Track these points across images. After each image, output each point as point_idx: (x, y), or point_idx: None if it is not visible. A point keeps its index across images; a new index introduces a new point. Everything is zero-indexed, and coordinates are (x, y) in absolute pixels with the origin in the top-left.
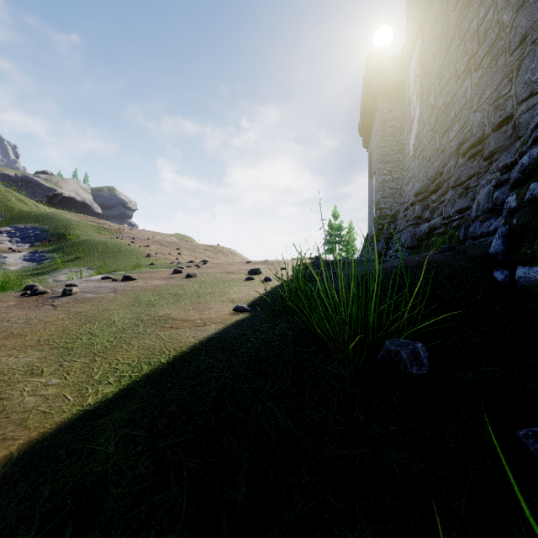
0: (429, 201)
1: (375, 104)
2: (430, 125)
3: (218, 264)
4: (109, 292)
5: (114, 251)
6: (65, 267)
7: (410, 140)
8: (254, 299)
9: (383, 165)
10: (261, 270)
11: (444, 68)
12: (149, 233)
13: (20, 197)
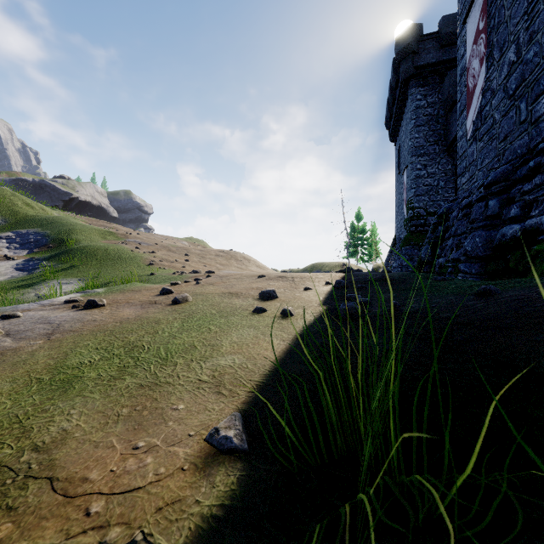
0: (514, 193)
1: (406, 90)
2: (507, 91)
3: (223, 278)
4: (42, 334)
5: (114, 259)
6: (54, 278)
7: (467, 119)
8: (261, 380)
9: (417, 158)
10: (278, 290)
11: (538, 2)
12: (159, 237)
13: (27, 200)
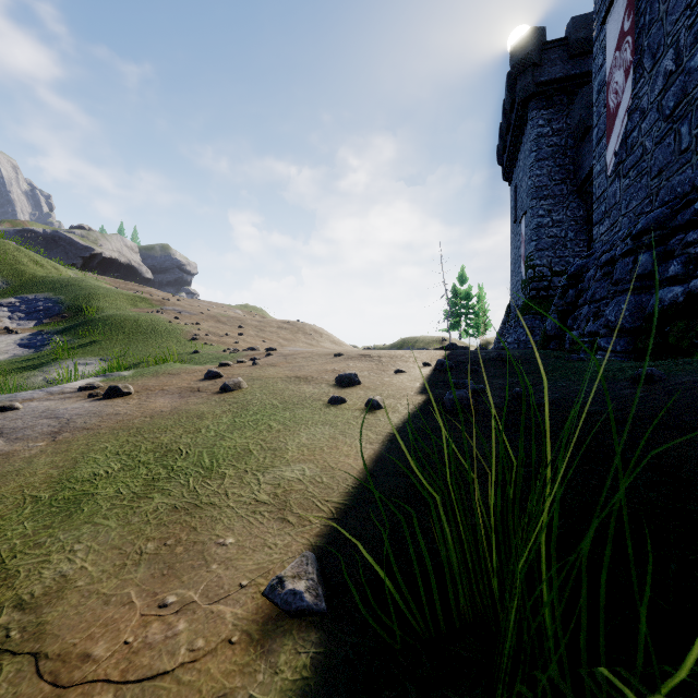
0: (673, 244)
1: (525, 114)
2: (663, 111)
3: (288, 357)
4: (46, 433)
5: (147, 332)
6: (69, 357)
7: (607, 149)
8: (342, 501)
9: (538, 202)
10: (360, 373)
11: None
12: (205, 304)
13: (35, 257)
